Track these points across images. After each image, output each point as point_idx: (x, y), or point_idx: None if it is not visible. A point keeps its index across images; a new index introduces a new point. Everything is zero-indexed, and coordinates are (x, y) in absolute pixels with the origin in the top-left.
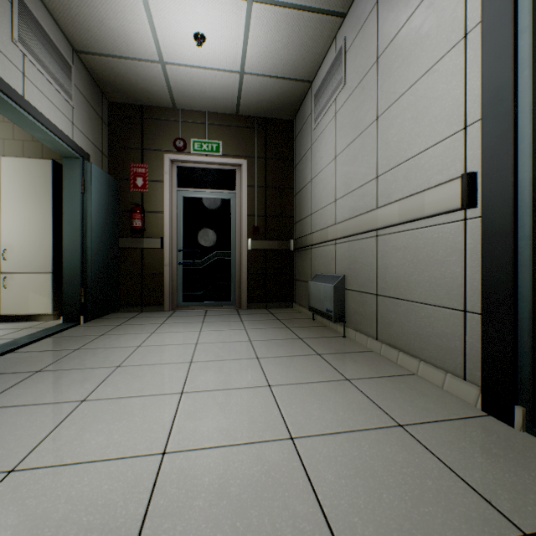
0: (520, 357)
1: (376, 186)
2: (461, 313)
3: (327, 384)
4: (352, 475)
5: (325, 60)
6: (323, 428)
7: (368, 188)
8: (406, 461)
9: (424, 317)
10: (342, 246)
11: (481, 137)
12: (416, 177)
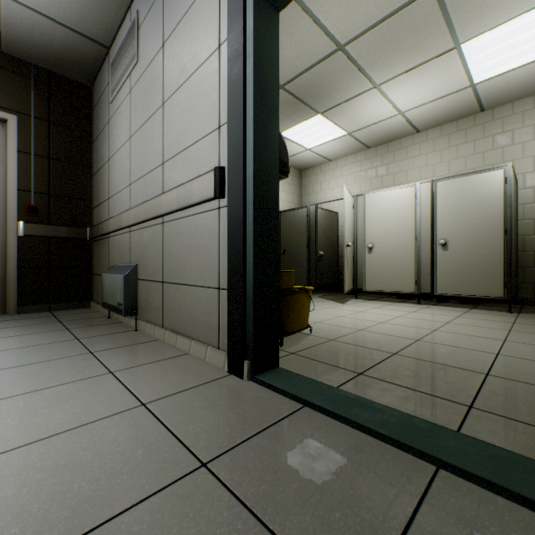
0: (248, 320)
1: (163, 172)
2: (217, 291)
3: (80, 383)
4: (45, 477)
5: (122, 29)
6: (39, 434)
7: (156, 173)
8: (128, 438)
9: (195, 299)
10: (137, 234)
11: (227, 137)
12: (190, 166)
